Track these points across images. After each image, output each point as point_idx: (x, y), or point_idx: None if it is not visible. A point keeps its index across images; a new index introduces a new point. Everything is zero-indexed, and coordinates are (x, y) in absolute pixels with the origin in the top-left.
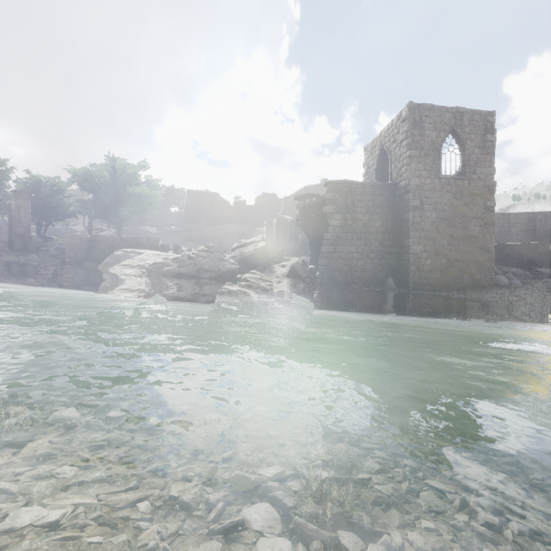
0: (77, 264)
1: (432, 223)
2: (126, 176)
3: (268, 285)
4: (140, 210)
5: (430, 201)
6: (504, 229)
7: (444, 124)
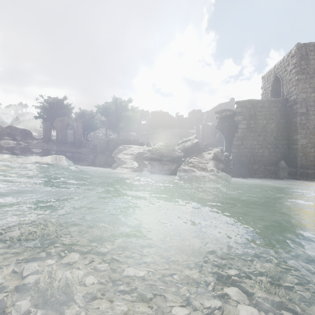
0: (102, 153)
1: None
2: (121, 107)
3: (203, 165)
4: (128, 124)
5: (314, 108)
6: None
7: None
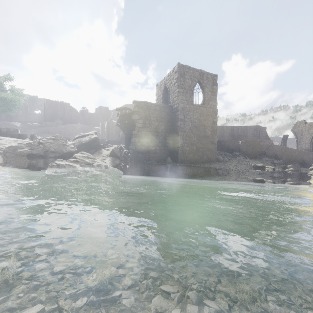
0: None
1: (189, 128)
2: None
3: (91, 161)
4: (6, 109)
5: (188, 116)
6: (221, 133)
7: (195, 77)
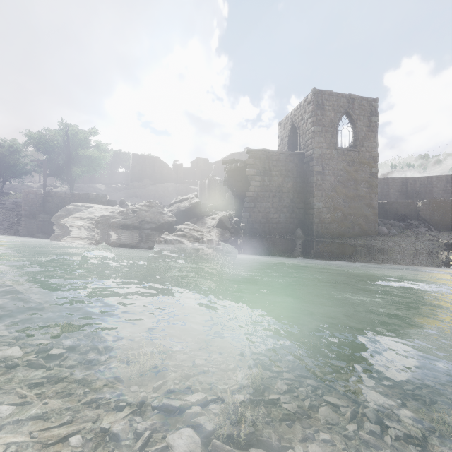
0: (32, 216)
1: (331, 185)
2: (77, 141)
3: (199, 234)
4: (91, 170)
5: (330, 167)
6: (384, 190)
7: (340, 107)
